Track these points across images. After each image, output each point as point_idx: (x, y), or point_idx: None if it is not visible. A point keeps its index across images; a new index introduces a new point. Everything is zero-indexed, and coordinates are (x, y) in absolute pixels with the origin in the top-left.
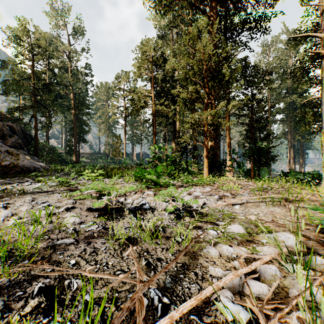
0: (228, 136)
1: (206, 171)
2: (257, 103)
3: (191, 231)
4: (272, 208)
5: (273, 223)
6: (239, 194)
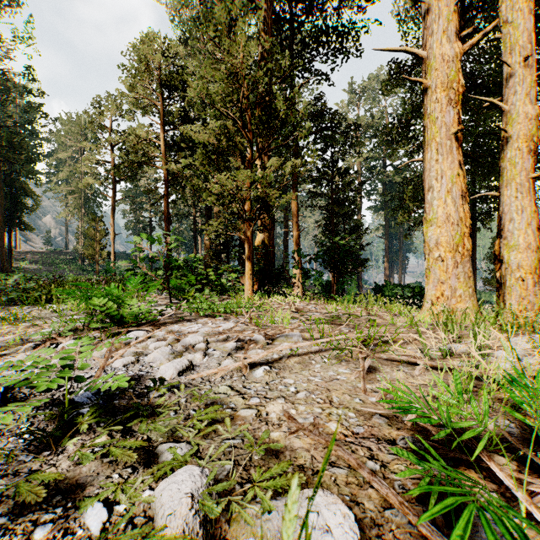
0: (296, 226)
1: (248, 286)
2: (341, 176)
3: (13, 524)
4: (334, 368)
5: (310, 436)
6: (283, 335)
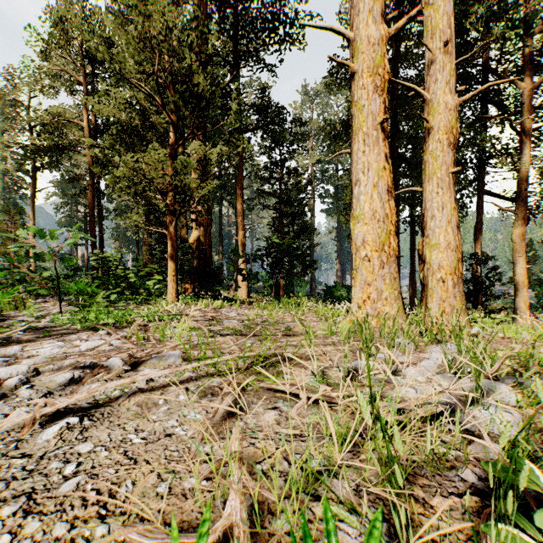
0: (241, 225)
1: (171, 289)
2: (289, 174)
3: None
4: (183, 412)
5: None
6: (157, 356)
